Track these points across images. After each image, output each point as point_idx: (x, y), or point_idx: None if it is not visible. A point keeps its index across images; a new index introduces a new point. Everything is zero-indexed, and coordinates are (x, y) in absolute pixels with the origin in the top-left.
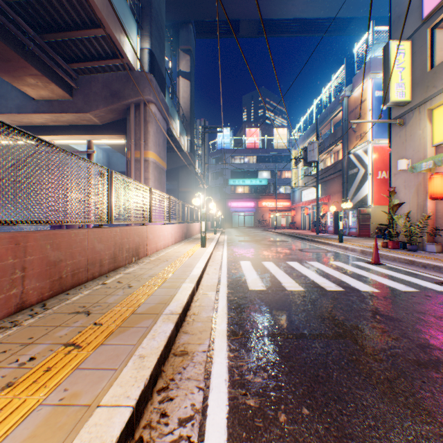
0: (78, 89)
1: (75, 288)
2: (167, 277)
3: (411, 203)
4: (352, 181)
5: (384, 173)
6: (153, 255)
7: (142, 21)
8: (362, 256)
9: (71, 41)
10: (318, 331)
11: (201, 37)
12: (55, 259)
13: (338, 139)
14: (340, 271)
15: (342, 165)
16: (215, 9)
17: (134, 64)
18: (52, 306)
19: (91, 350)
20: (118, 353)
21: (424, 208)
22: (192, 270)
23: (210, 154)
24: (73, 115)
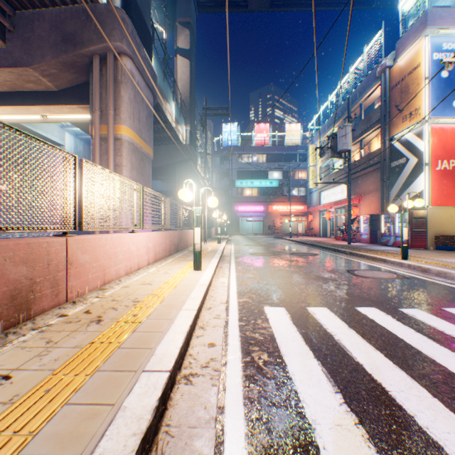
0: (15, 31)
1: None
2: None
3: None
4: (397, 175)
5: (445, 162)
6: (87, 295)
7: None
8: None
9: None
10: None
11: (204, 11)
12: None
13: (373, 124)
14: None
15: (381, 156)
16: None
17: None
18: None
19: None
20: None
21: None
22: (121, 404)
23: (215, 152)
24: (8, 72)
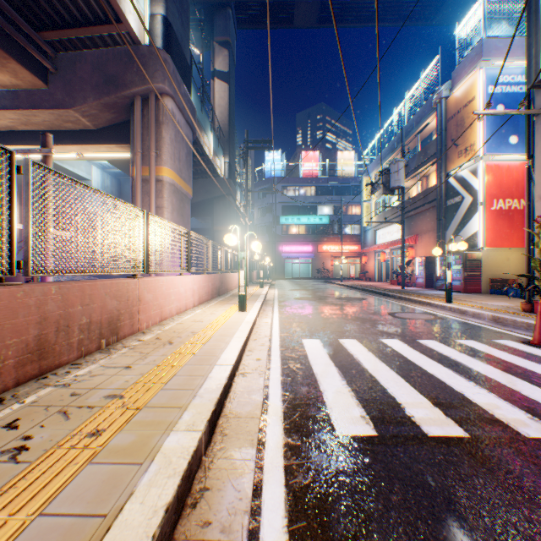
0: (56, 73)
1: None
2: (140, 404)
3: None
4: (453, 215)
5: (501, 202)
6: (152, 328)
7: None
8: (500, 327)
9: None
10: None
11: (244, 28)
12: None
13: (429, 158)
14: (497, 366)
15: (436, 193)
16: None
17: (140, 35)
18: None
19: None
20: None
21: None
22: (207, 375)
23: (256, 184)
24: (49, 113)
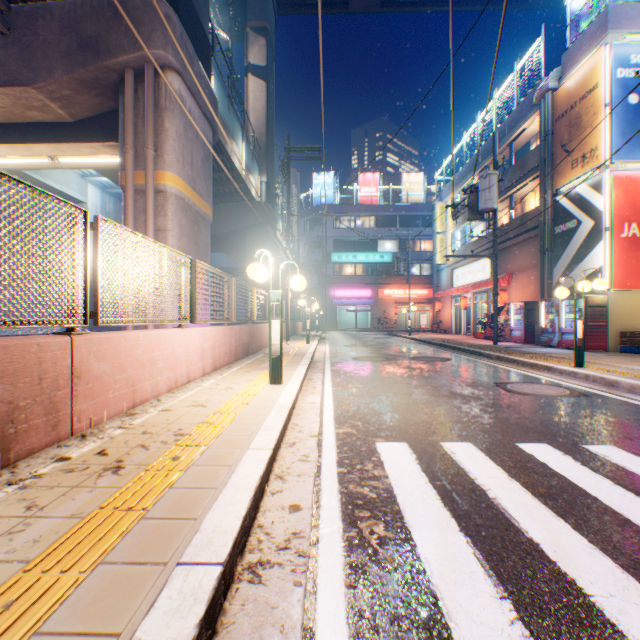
0: (9, 34)
1: None
2: None
3: None
4: (564, 245)
5: (634, 227)
6: (106, 425)
7: None
8: None
9: None
10: None
11: (286, 13)
12: None
13: (528, 172)
14: None
15: (540, 218)
16: None
17: None
18: None
19: None
20: None
21: None
22: (131, 634)
23: (302, 213)
24: (1, 94)
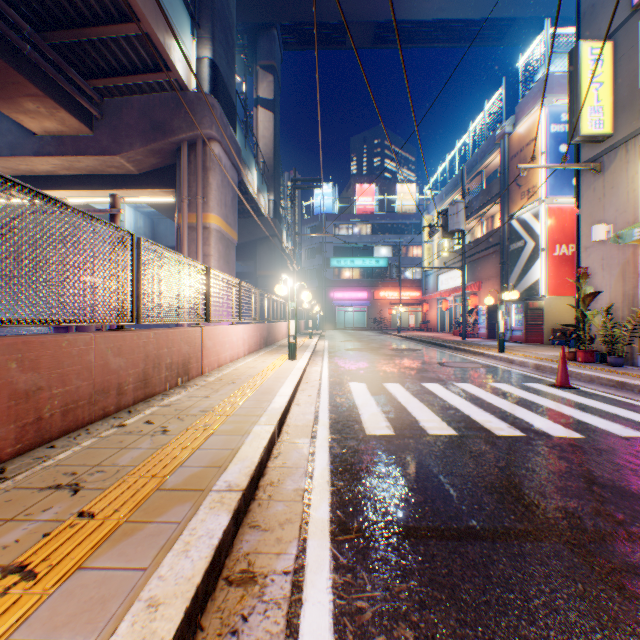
0: (102, 119)
1: (69, 436)
2: (229, 414)
3: (613, 291)
4: (515, 260)
5: (564, 247)
6: (212, 372)
7: (200, 17)
8: (538, 374)
9: (90, 44)
10: (498, 523)
11: (290, 49)
12: (26, 386)
13: (493, 198)
14: (509, 400)
15: (500, 236)
16: (311, 5)
17: (187, 81)
18: (14, 474)
19: (51, 586)
20: (105, 594)
21: (635, 299)
22: (271, 400)
23: (304, 221)
24: (94, 159)
